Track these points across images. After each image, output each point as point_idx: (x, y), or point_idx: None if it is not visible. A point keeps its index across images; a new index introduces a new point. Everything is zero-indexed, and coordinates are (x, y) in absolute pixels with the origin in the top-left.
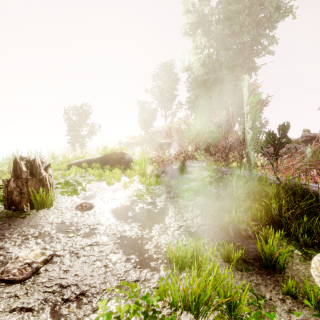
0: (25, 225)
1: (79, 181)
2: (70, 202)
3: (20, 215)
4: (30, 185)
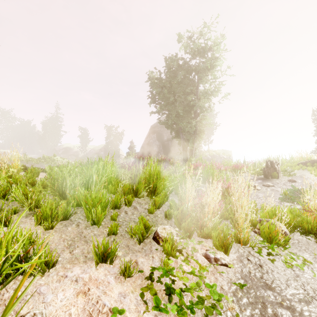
0: (268, 181)
1: (292, 171)
2: (287, 179)
3: (267, 178)
4: (271, 170)
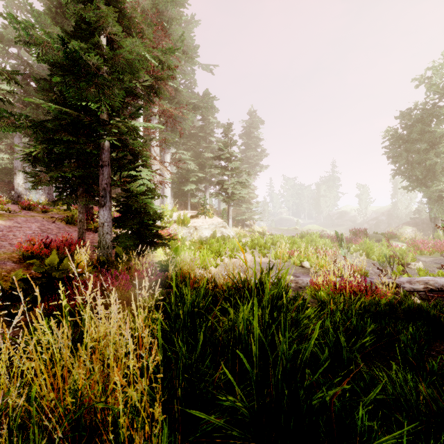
0: None
1: None
2: None
3: None
4: None
